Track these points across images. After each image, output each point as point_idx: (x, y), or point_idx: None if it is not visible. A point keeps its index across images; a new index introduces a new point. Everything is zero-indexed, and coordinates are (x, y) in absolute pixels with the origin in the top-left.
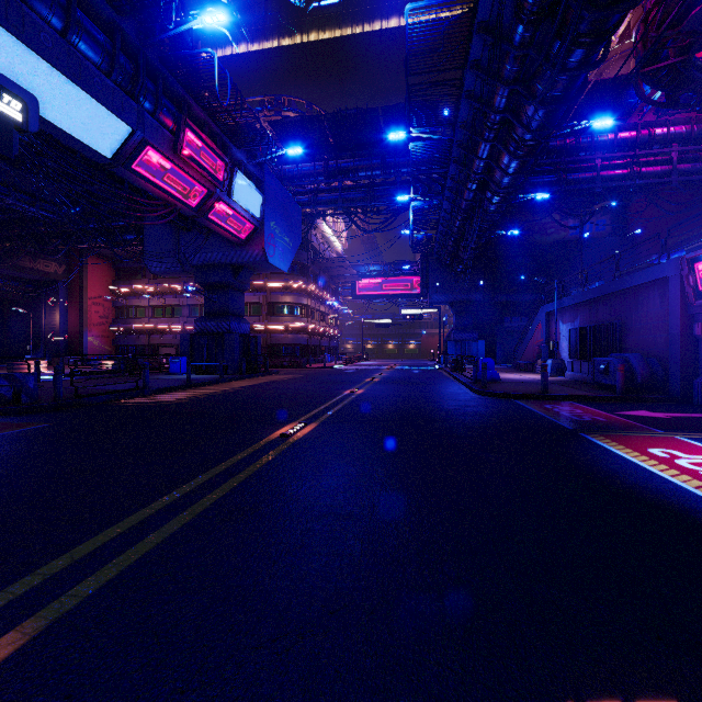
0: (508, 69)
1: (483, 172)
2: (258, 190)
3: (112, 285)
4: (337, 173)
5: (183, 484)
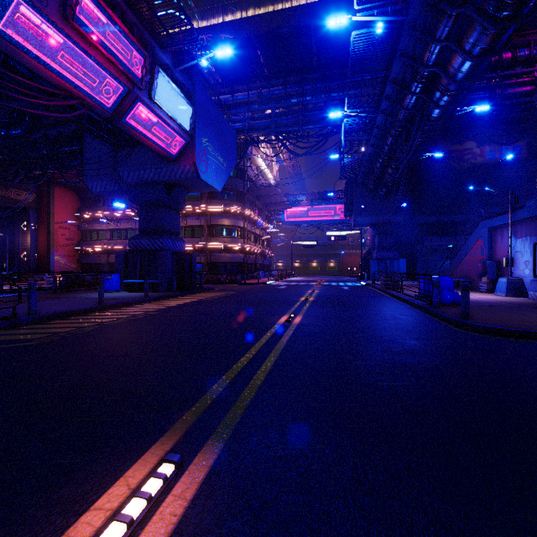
0: None
1: (435, 65)
2: (186, 99)
3: (77, 212)
4: (269, 100)
5: None
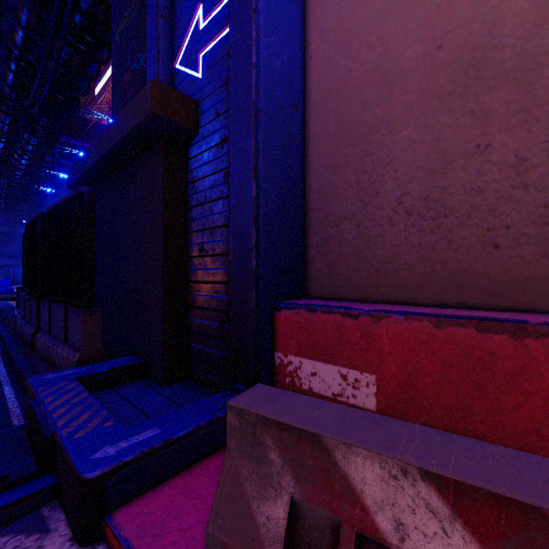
0: (3, 117)
1: (3, 154)
2: None
3: None
4: None
5: None
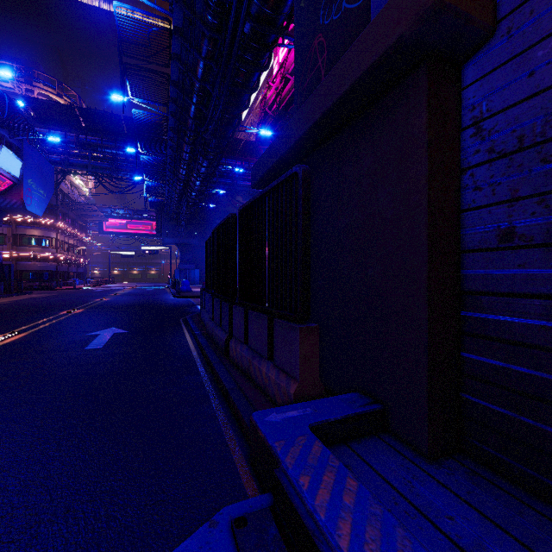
0: (186, 148)
1: (185, 179)
2: (19, 158)
3: None
4: (87, 146)
5: (35, 322)
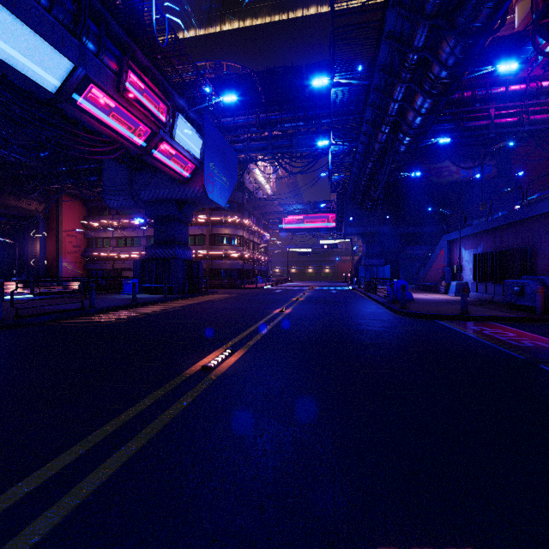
0: (431, 2)
1: (396, 115)
2: (198, 133)
3: (83, 220)
4: (267, 124)
5: (35, 469)
